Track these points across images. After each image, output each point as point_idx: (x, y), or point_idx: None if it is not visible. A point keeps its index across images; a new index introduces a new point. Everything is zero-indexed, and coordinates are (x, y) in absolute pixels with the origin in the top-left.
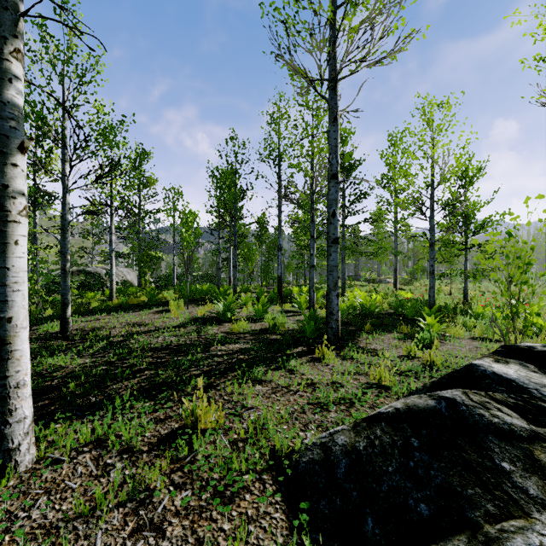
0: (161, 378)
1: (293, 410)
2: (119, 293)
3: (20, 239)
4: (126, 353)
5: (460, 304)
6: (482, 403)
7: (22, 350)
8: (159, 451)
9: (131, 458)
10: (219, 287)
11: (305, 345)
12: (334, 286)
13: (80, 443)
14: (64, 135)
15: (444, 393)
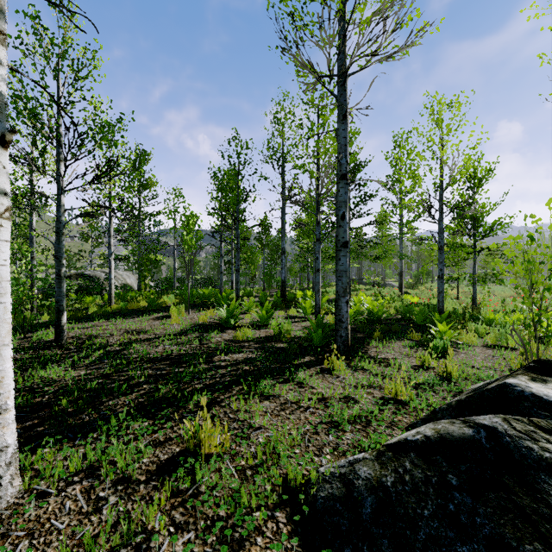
0: (161, 393)
1: (304, 431)
2: (119, 297)
3: (0, 244)
4: (124, 364)
5: (469, 309)
6: (527, 433)
7: (3, 370)
8: (158, 481)
9: (127, 490)
10: (221, 292)
11: (313, 354)
12: (344, 292)
13: (70, 471)
14: (59, 133)
15: (482, 420)
